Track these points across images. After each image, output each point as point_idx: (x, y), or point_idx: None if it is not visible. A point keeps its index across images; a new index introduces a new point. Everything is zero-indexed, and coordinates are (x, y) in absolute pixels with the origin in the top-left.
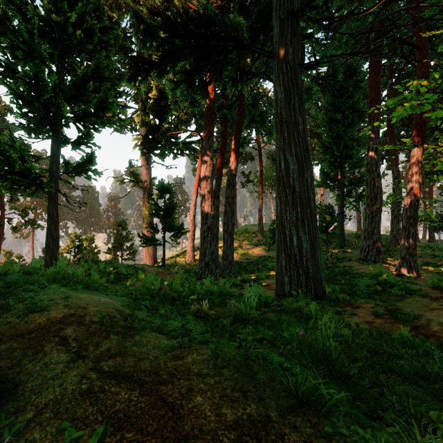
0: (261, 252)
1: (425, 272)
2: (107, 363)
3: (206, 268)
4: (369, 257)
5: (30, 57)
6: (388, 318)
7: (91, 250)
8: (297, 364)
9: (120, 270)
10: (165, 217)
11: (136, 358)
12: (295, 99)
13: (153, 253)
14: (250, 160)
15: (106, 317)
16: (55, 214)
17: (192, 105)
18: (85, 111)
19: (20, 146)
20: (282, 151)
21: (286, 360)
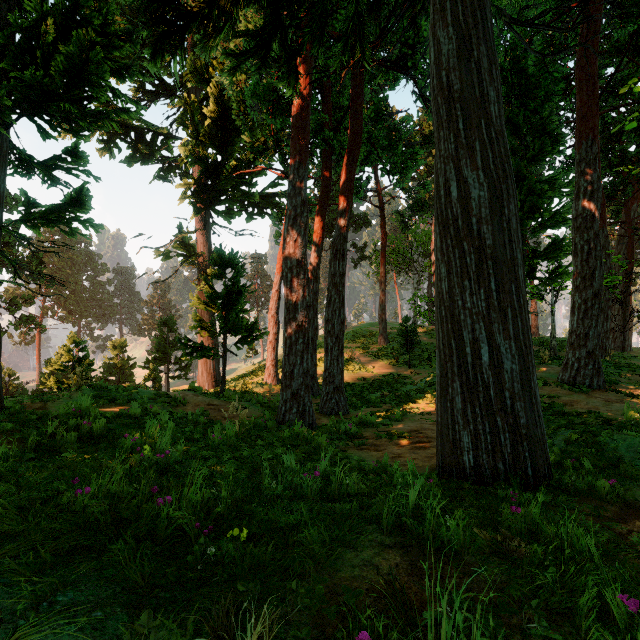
0: (386, 367)
1: None
2: None
3: (294, 402)
4: (580, 378)
5: None
6: None
7: (121, 363)
8: None
9: (129, 409)
10: (226, 309)
11: None
12: (482, 49)
13: (213, 369)
14: (366, 225)
15: None
16: None
17: (272, 114)
18: (43, 86)
19: None
20: (453, 163)
21: None
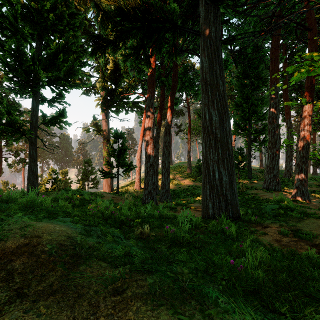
0: (190, 182)
1: (313, 198)
2: (46, 302)
3: (149, 195)
4: (270, 186)
5: (16, 36)
6: (292, 236)
7: (65, 180)
8: (231, 296)
9: (84, 197)
10: (119, 156)
11: (77, 294)
12: (217, 66)
13: (110, 183)
14: (182, 115)
15: (55, 248)
16: (34, 155)
17: (139, 73)
18: (57, 76)
19: (6, 102)
20: (207, 107)
21: (220, 291)
